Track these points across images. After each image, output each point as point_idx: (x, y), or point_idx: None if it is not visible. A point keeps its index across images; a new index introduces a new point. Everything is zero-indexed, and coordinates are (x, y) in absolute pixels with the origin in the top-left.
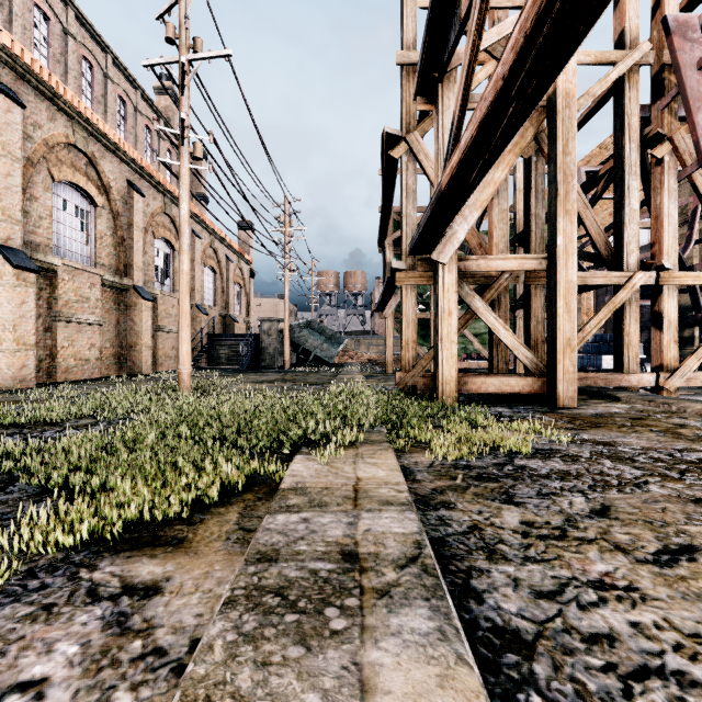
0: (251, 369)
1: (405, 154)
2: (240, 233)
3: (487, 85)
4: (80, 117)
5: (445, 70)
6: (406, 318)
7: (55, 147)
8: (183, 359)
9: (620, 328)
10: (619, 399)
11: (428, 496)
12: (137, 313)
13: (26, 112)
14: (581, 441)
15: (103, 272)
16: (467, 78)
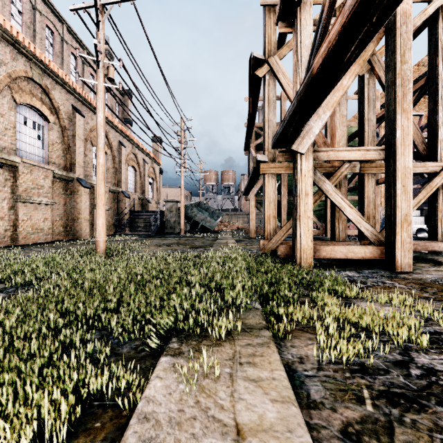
0: (158, 234)
1: (267, 73)
2: (153, 144)
3: None
4: (36, 59)
5: None
6: (268, 199)
7: (17, 79)
8: (99, 230)
9: (434, 206)
10: (441, 263)
11: None
12: (79, 196)
13: None
14: None
15: (54, 168)
16: None
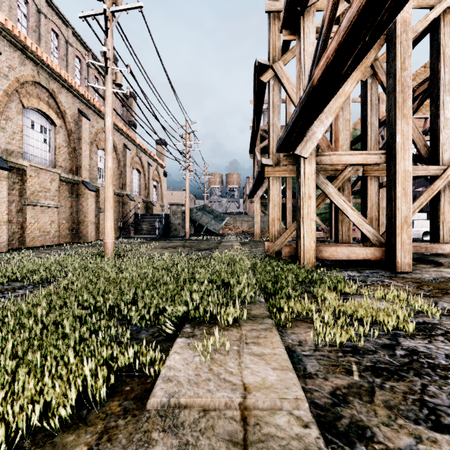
0: (163, 237)
1: (272, 78)
2: (157, 147)
3: None
4: (43, 64)
5: (308, 1)
6: (272, 202)
7: (25, 84)
8: (108, 232)
9: (436, 209)
10: (441, 264)
11: (330, 409)
12: (85, 199)
13: (3, 58)
14: (447, 312)
15: (60, 171)
16: None
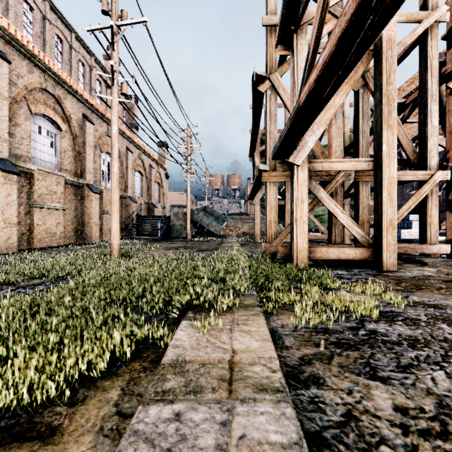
0: (165, 238)
1: (269, 89)
2: (159, 149)
3: (347, 0)
4: (50, 71)
5: (300, 22)
6: (269, 205)
7: (32, 91)
8: (114, 233)
9: (424, 212)
10: (426, 264)
11: (297, 367)
12: (89, 201)
13: (12, 67)
14: (414, 303)
15: (66, 174)
16: (322, 13)
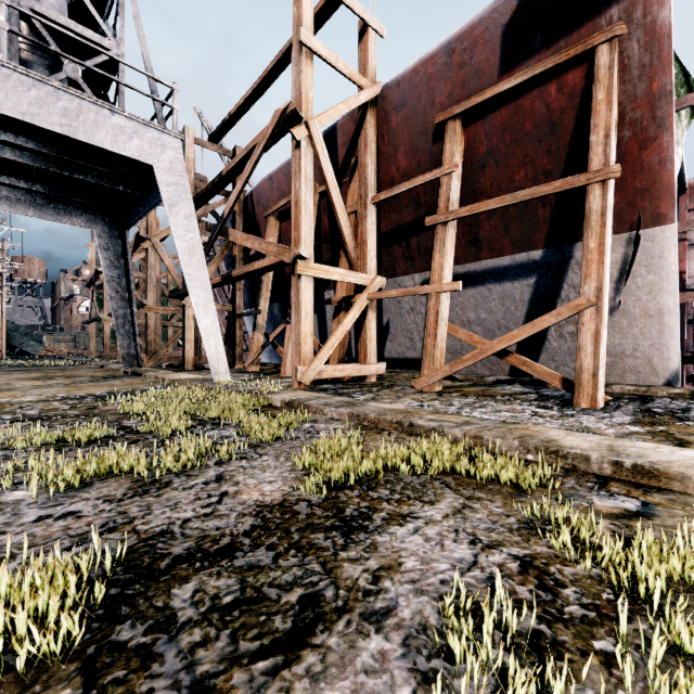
0: None
1: None
2: None
3: None
4: None
5: None
6: (106, 334)
7: None
8: None
9: None
10: None
11: None
12: None
13: None
14: None
15: None
16: None
